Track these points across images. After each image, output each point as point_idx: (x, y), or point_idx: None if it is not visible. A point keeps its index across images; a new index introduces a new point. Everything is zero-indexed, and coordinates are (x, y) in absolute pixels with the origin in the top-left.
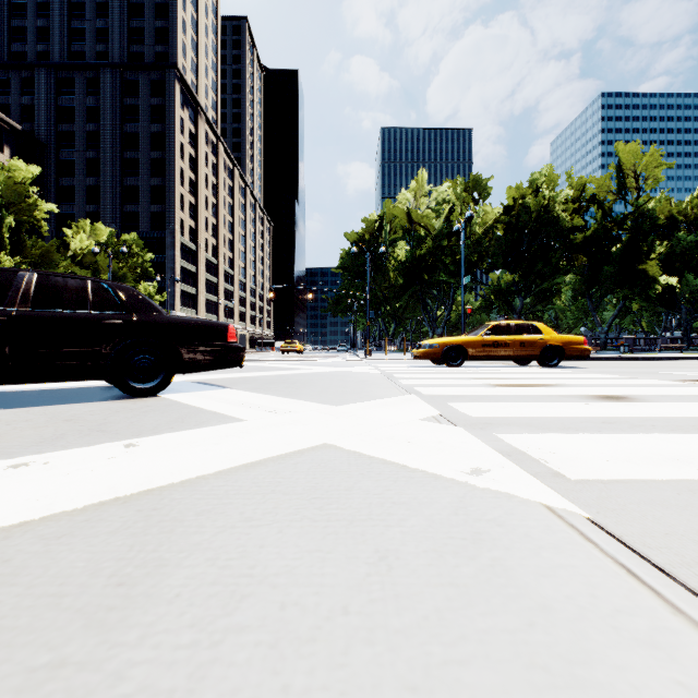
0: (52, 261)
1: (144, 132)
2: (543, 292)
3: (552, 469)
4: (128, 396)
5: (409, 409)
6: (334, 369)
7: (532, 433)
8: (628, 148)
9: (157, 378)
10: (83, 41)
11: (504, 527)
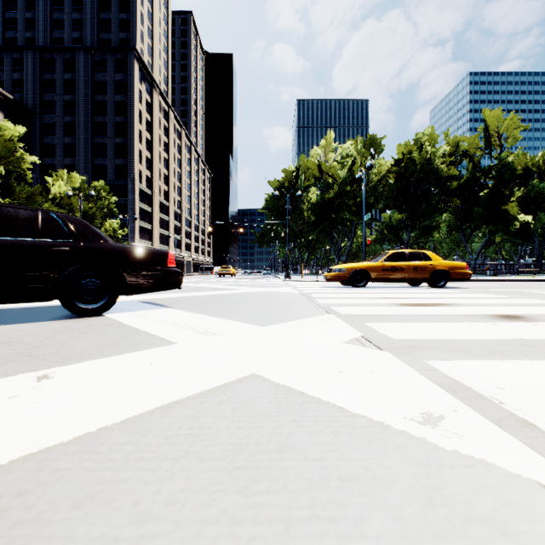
0: (36, 202)
1: (110, 101)
2: (426, 228)
3: (513, 413)
4: (76, 315)
5: (331, 330)
6: (260, 289)
7: (461, 359)
8: (493, 114)
9: (103, 300)
10: (62, 30)
11: (513, 539)
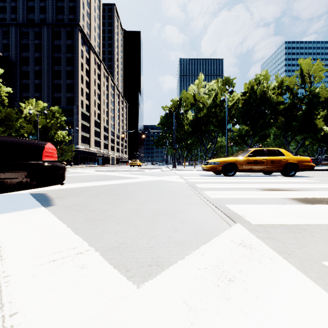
0: (11, 119)
1: (63, 57)
2: (262, 135)
3: None
4: None
5: (304, 326)
6: (154, 178)
7: None
8: (306, 62)
9: None
10: (34, 13)
11: None
